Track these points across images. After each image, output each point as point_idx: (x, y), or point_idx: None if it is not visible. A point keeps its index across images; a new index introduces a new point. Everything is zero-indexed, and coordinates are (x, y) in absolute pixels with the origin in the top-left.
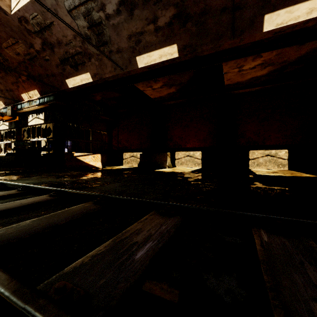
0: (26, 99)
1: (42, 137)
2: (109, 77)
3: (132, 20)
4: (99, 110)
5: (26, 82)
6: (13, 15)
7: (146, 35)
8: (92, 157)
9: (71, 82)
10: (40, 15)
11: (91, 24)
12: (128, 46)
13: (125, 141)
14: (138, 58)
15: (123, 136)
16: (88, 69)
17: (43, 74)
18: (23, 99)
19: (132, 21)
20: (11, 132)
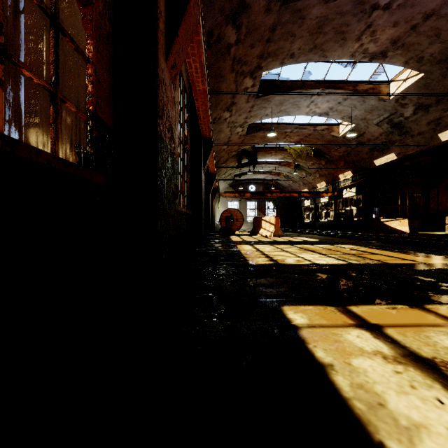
0: (342, 178)
1: (350, 203)
2: (412, 152)
3: (429, 113)
4: (409, 173)
5: (343, 167)
6: (340, 136)
7: (445, 119)
8: (398, 222)
9: (377, 162)
10: (356, 131)
11: (393, 125)
12: (428, 129)
13: (447, 203)
14: (440, 134)
15: (444, 197)
16: (392, 150)
17: (356, 160)
18: (339, 179)
19: (428, 114)
20: (329, 203)
